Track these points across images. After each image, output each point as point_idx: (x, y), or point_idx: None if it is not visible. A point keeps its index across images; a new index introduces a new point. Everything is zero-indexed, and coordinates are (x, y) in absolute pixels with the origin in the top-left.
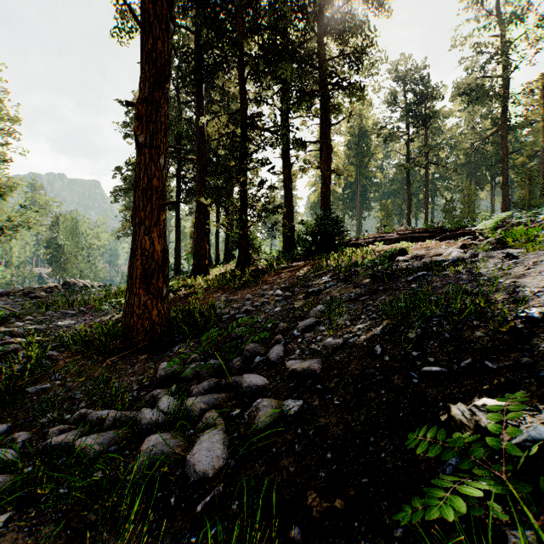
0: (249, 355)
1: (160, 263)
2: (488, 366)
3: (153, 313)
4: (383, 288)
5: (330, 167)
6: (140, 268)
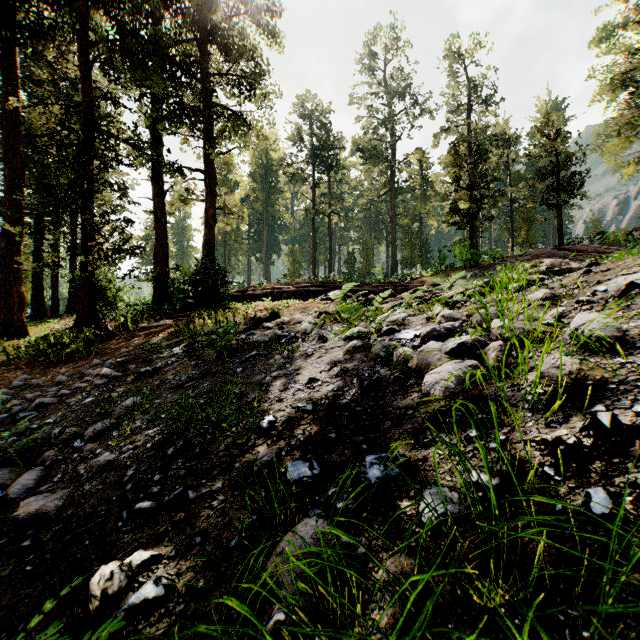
0: None
1: None
2: (188, 497)
3: None
4: (216, 370)
5: (214, 205)
6: None
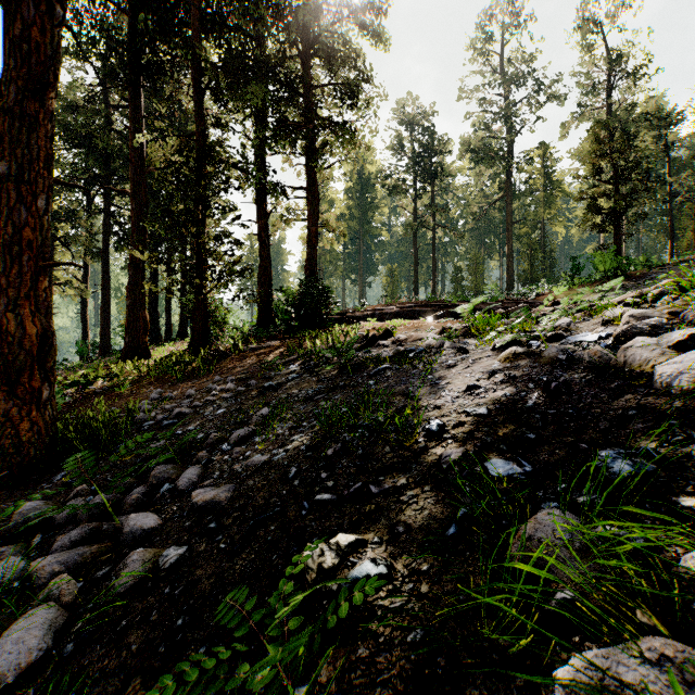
0: (155, 483)
1: (35, 353)
2: (371, 491)
3: (23, 426)
4: (343, 384)
5: (317, 222)
6: None
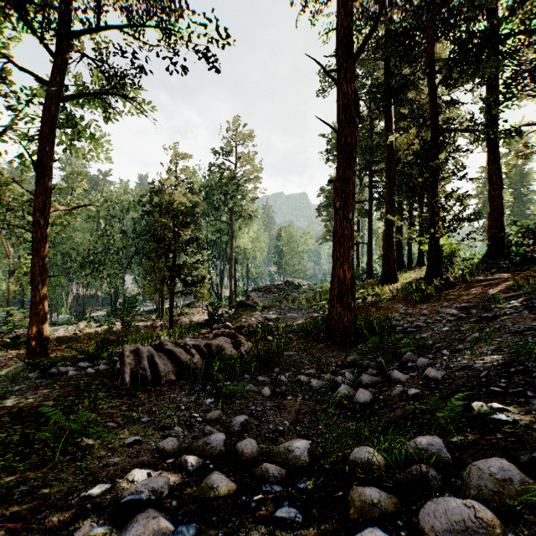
0: (404, 360)
1: (349, 287)
2: (525, 394)
3: (344, 319)
4: None
5: None
6: (337, 289)
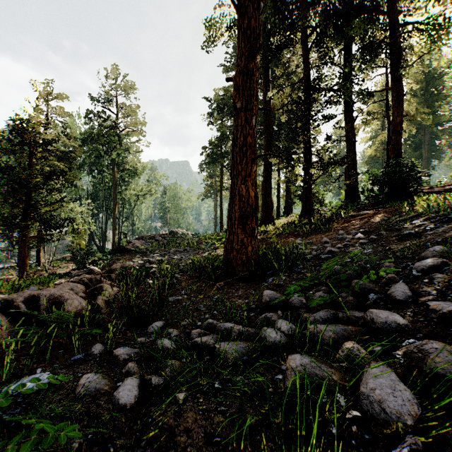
0: (359, 291)
1: (253, 207)
2: None
3: (248, 249)
4: None
5: (401, 113)
6: (238, 211)
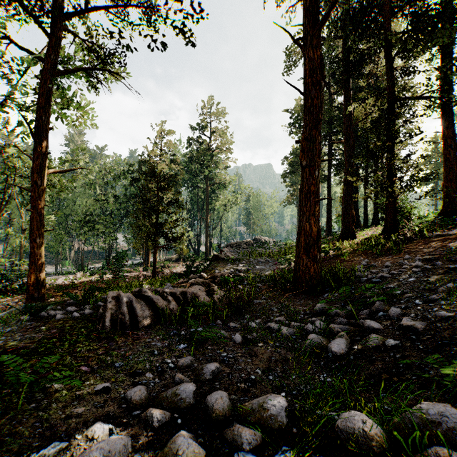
0: (374, 310)
1: (315, 239)
2: None
3: (311, 270)
4: None
5: None
6: (303, 242)
